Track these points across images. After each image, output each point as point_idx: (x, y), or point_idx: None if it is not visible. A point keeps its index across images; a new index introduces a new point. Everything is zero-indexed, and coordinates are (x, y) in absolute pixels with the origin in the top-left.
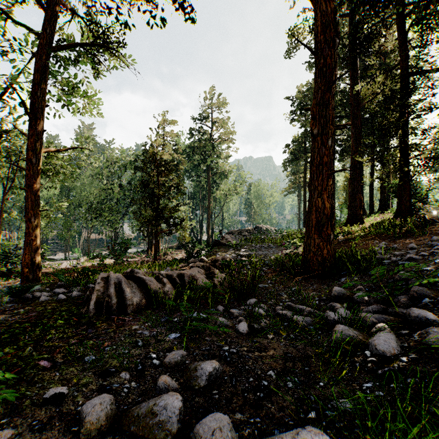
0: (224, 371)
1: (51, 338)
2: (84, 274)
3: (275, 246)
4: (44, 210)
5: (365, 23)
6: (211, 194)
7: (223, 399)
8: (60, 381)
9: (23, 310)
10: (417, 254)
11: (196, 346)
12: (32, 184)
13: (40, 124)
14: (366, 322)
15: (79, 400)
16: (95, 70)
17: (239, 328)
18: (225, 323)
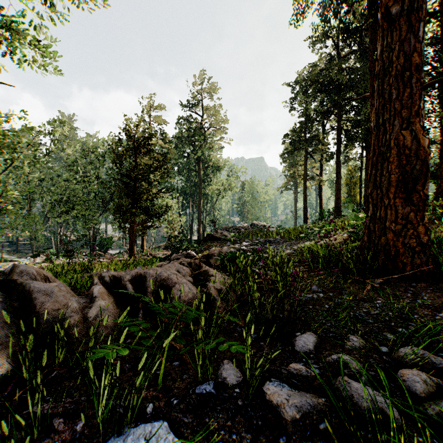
0: None
1: None
2: None
3: (282, 240)
4: None
5: None
6: (202, 189)
7: None
8: None
9: None
10: None
11: None
12: None
13: None
14: None
15: None
16: None
17: None
18: None
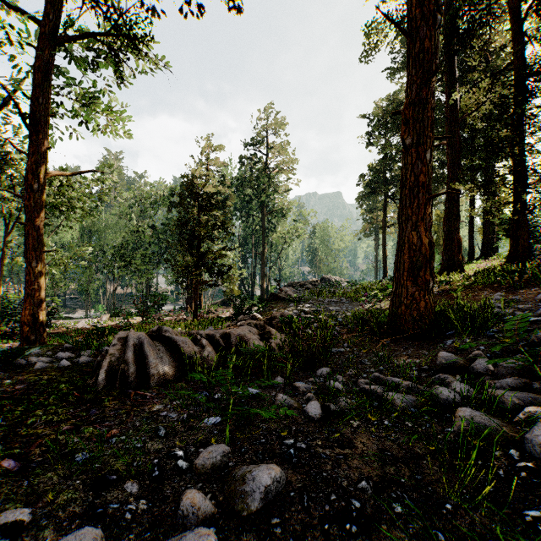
0: (289, 481)
1: (34, 422)
2: (98, 333)
3: (348, 301)
4: (50, 251)
5: (466, 11)
6: (266, 237)
7: (289, 535)
8: (26, 496)
9: (10, 381)
10: None
11: (245, 438)
12: (35, 218)
13: (44, 140)
14: (503, 403)
15: (46, 536)
16: (118, 75)
17: (308, 410)
18: (287, 402)
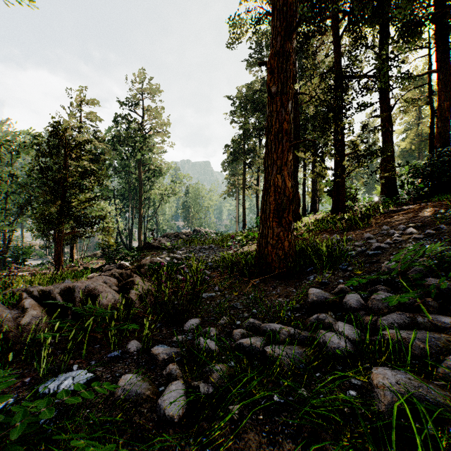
0: None
1: None
2: None
3: (217, 247)
4: None
5: (304, 20)
6: (143, 193)
7: None
8: None
9: None
10: (381, 243)
11: None
12: None
13: None
14: (408, 349)
15: None
16: None
17: (164, 404)
18: (135, 390)
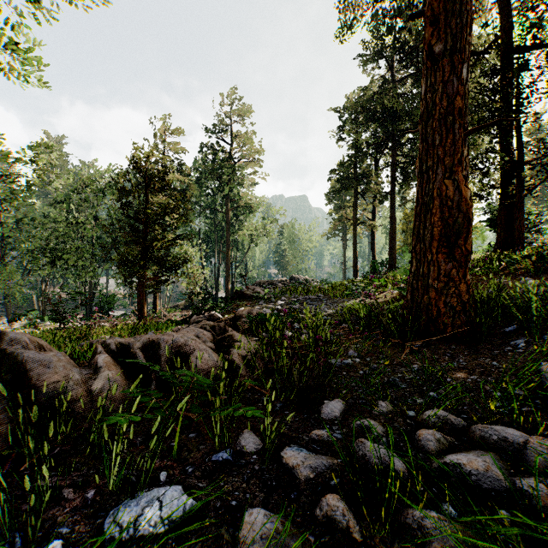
0: None
1: None
2: None
3: (326, 298)
4: None
5: None
6: (231, 234)
7: None
8: None
9: None
10: None
11: None
12: None
13: None
14: None
15: None
16: None
17: None
18: None
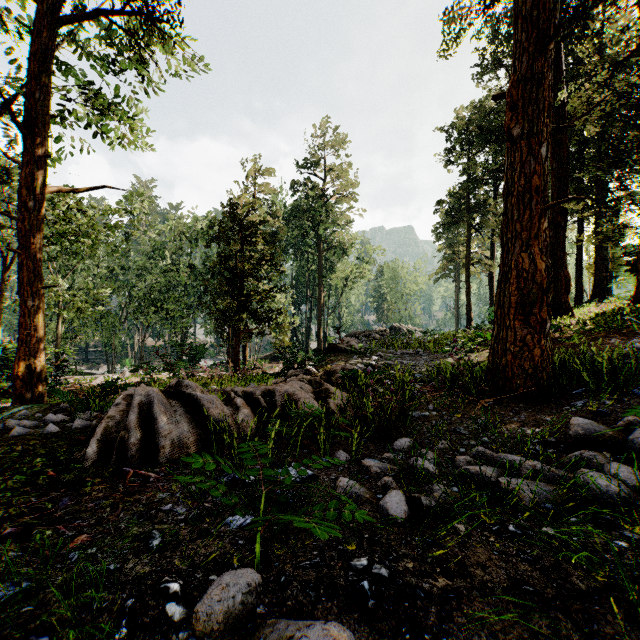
0: None
1: None
2: (104, 390)
3: (426, 353)
4: (50, 286)
5: None
6: (323, 278)
7: None
8: None
9: None
10: None
11: (288, 554)
12: (31, 244)
13: (43, 146)
14: None
15: None
16: (140, 73)
17: (387, 505)
18: (354, 491)
